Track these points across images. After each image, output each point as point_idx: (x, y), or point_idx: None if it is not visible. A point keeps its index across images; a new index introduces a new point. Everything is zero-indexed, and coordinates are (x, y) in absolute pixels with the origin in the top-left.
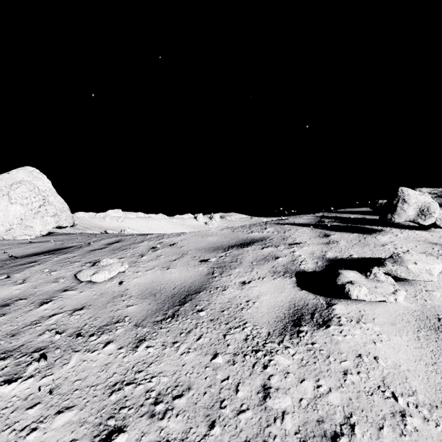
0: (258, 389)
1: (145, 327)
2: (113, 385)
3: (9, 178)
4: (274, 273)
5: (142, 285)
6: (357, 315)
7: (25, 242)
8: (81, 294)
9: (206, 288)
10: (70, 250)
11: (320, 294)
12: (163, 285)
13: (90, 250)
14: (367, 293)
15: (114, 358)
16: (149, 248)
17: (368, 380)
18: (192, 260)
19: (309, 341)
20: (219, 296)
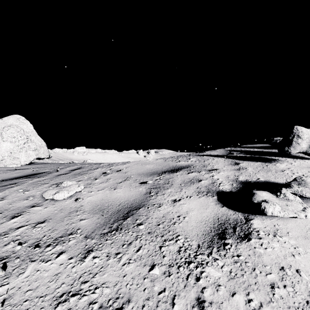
0: (193, 303)
1: (93, 238)
2: (60, 295)
3: (2, 123)
4: (199, 192)
5: (94, 202)
6: (273, 229)
7: (12, 169)
8: (44, 209)
9: (145, 205)
10: (42, 175)
11: (238, 210)
12: (110, 202)
13: (57, 175)
14: (281, 211)
15: (64, 268)
16: (101, 173)
17: (295, 294)
18: (134, 182)
19: (235, 253)
20: (155, 212)
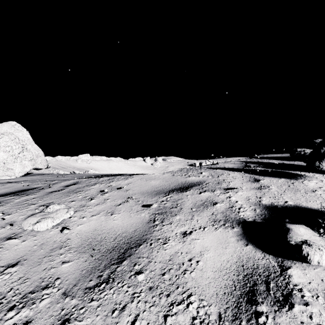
0: None
1: (74, 297)
2: None
3: None
4: (214, 221)
5: (84, 234)
6: (321, 287)
7: (4, 181)
8: (22, 244)
9: (147, 239)
10: (32, 191)
11: (268, 252)
12: (104, 235)
13: (49, 192)
14: None
15: None
16: (99, 191)
17: None
18: (135, 204)
19: None
20: (159, 251)
